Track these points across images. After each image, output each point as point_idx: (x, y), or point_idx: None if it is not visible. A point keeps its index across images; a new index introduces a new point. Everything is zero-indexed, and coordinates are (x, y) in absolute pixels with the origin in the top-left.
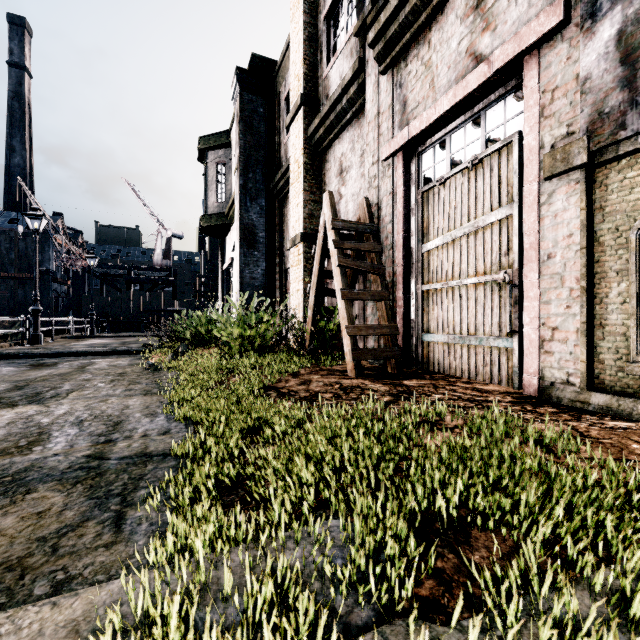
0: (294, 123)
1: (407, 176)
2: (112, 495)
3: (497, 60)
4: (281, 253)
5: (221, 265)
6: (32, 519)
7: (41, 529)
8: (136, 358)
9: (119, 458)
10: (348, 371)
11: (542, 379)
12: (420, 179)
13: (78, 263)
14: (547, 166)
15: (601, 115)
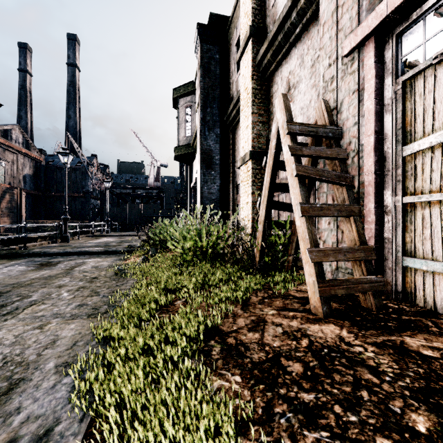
0: (244, 56)
1: (379, 66)
2: None
3: None
4: (233, 172)
5: (189, 184)
6: None
7: None
8: (118, 258)
9: None
10: (311, 306)
11: None
12: (398, 66)
13: (102, 186)
14: None
15: None
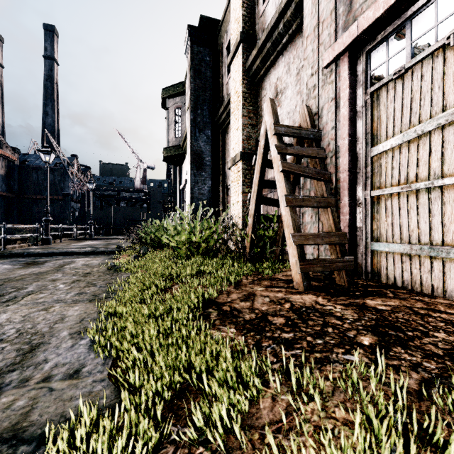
0: (234, 61)
1: (353, 78)
2: None
3: None
4: (223, 173)
5: (179, 186)
6: None
7: None
8: (108, 258)
9: None
10: (294, 283)
11: None
12: (368, 79)
13: (84, 188)
14: None
15: None
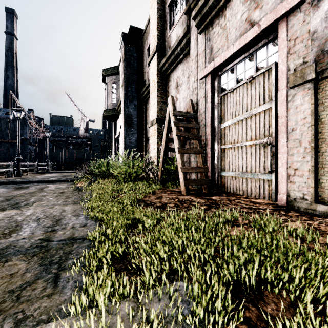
0: (152, 61)
1: (213, 88)
2: (53, 263)
3: (263, 24)
4: (145, 129)
5: (114, 135)
6: (7, 278)
7: (11, 285)
8: (70, 184)
9: (58, 240)
10: (182, 191)
11: (289, 196)
12: (220, 89)
13: (41, 135)
14: (292, 80)
15: (323, 52)
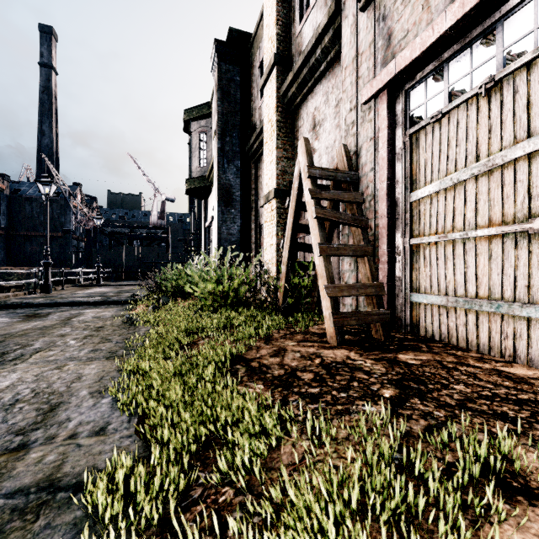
0: (267, 84)
1: (392, 118)
2: None
3: None
4: (256, 210)
5: (204, 223)
6: None
7: None
8: (122, 308)
9: (10, 492)
10: (328, 337)
11: None
12: (407, 120)
13: (90, 223)
14: None
15: None
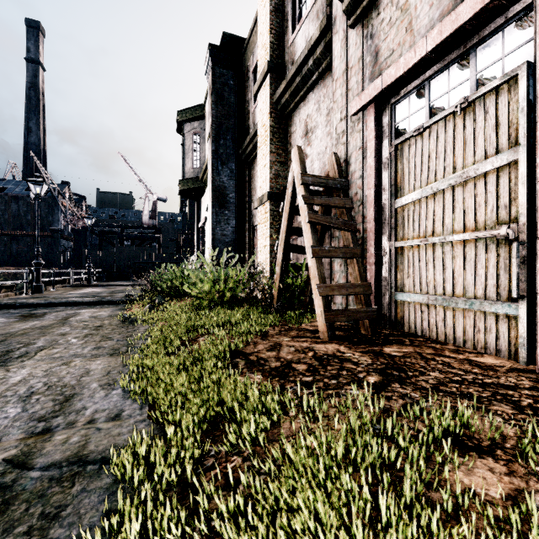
0: (261, 90)
1: (379, 129)
2: None
3: None
4: (249, 212)
5: (197, 223)
6: None
7: None
8: (118, 308)
9: (45, 466)
10: (320, 333)
11: None
12: (393, 131)
13: (80, 223)
14: None
15: None
